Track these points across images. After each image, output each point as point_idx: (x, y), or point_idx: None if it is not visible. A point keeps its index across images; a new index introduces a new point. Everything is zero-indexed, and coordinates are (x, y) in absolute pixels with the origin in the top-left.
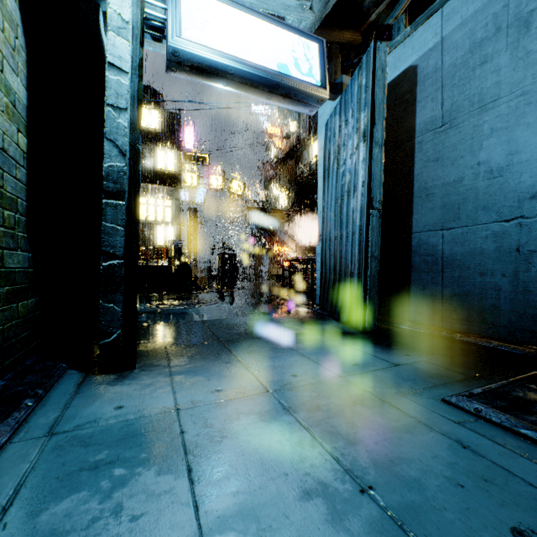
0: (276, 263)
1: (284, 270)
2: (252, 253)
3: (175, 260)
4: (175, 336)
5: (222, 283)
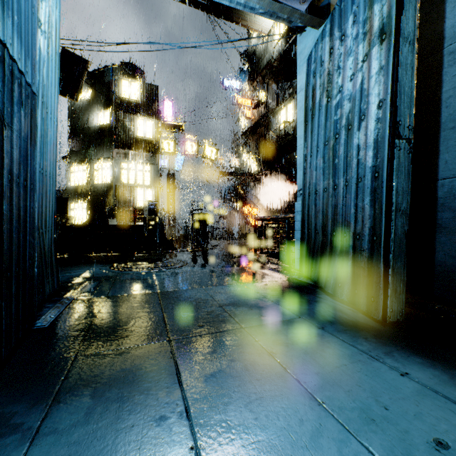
0: (246, 223)
1: (256, 230)
2: (225, 214)
3: (149, 220)
4: (106, 326)
5: (195, 241)
